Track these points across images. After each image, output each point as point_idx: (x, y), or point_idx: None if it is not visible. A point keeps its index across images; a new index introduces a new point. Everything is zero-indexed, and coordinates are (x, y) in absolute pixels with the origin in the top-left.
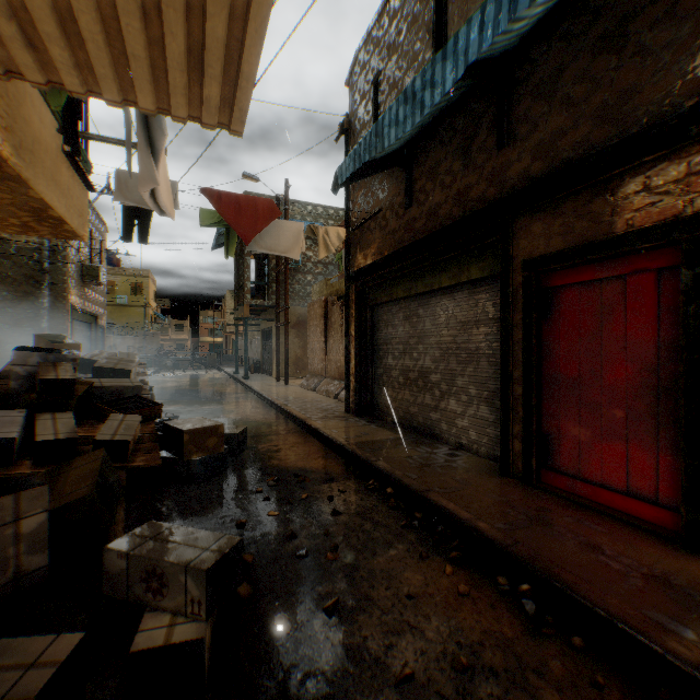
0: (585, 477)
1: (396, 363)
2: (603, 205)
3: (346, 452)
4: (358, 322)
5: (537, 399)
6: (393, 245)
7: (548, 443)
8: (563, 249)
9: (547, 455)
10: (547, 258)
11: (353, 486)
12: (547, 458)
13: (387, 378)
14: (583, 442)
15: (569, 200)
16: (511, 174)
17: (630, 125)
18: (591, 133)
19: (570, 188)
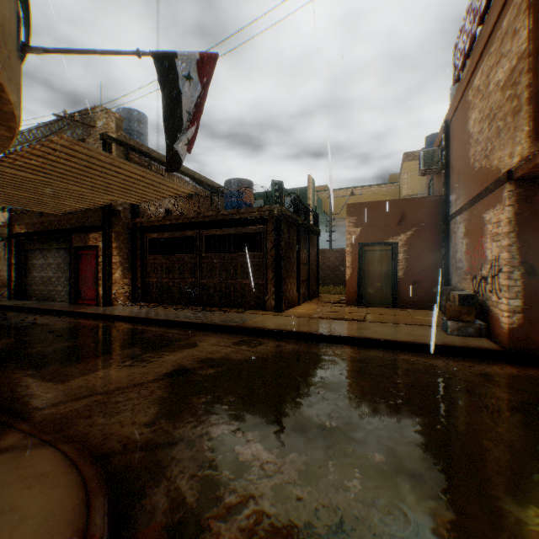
0: (87, 299)
1: (39, 275)
2: (88, 238)
3: (11, 307)
4: (18, 257)
5: (78, 282)
6: (36, 228)
7: (81, 293)
8: (82, 246)
9: (81, 296)
10: (79, 247)
11: (14, 312)
12: (81, 297)
13: (35, 282)
14: (87, 291)
15: (83, 234)
16: (73, 222)
17: (92, 223)
18: (87, 221)
19: (82, 232)
